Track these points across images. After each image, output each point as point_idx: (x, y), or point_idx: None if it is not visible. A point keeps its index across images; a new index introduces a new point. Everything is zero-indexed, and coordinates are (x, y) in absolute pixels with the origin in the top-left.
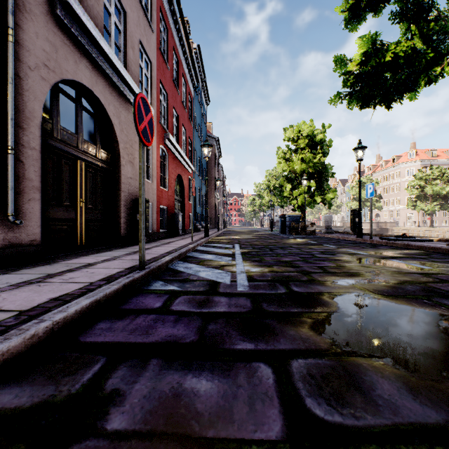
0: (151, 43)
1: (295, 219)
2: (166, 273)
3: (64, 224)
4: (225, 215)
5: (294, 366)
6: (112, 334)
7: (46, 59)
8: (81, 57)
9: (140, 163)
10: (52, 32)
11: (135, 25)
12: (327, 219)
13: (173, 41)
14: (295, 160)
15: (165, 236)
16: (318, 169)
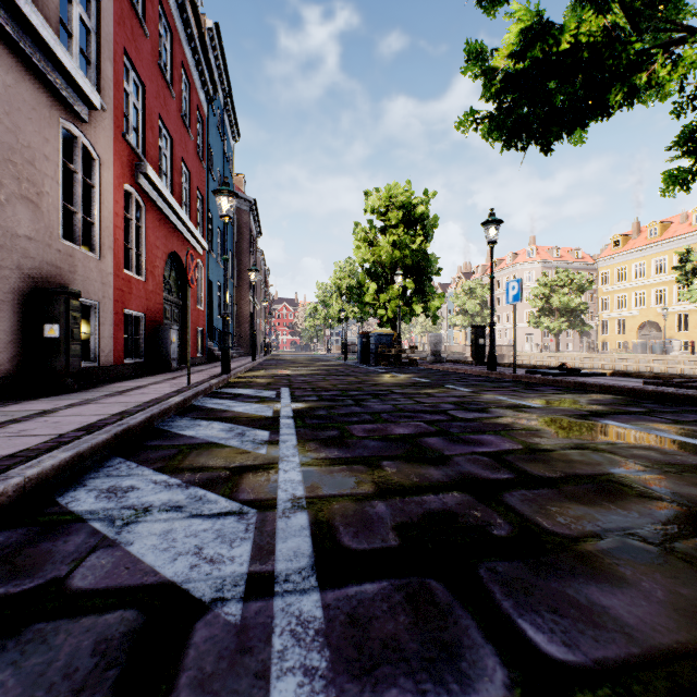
0: None
1: (384, 339)
2: None
3: None
4: (268, 332)
5: None
6: None
7: None
8: None
9: None
10: None
11: None
12: (434, 340)
13: None
14: (382, 244)
15: (138, 373)
16: (418, 260)
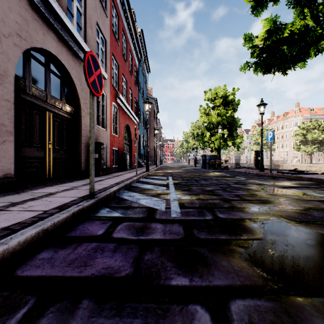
0: (105, 25)
1: (212, 157)
2: (113, 200)
3: (35, 161)
4: (161, 155)
5: (233, 310)
6: (51, 266)
7: (19, 29)
8: (48, 31)
9: (90, 109)
10: (24, 9)
11: (93, 10)
12: (236, 157)
13: (123, 25)
14: (212, 114)
15: (117, 170)
16: (229, 121)
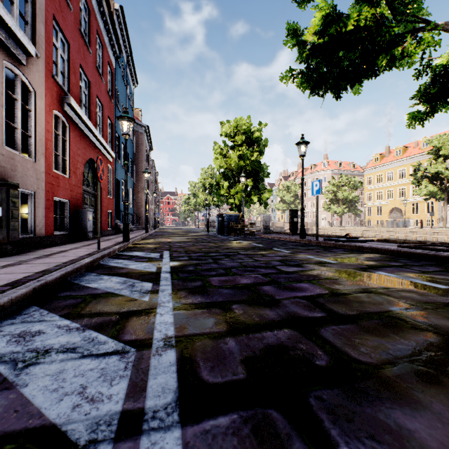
0: None
1: (233, 218)
2: None
3: None
4: (157, 213)
5: None
6: None
7: None
8: None
9: None
10: None
11: None
12: (265, 219)
13: None
14: (232, 156)
15: (64, 241)
16: (255, 167)
